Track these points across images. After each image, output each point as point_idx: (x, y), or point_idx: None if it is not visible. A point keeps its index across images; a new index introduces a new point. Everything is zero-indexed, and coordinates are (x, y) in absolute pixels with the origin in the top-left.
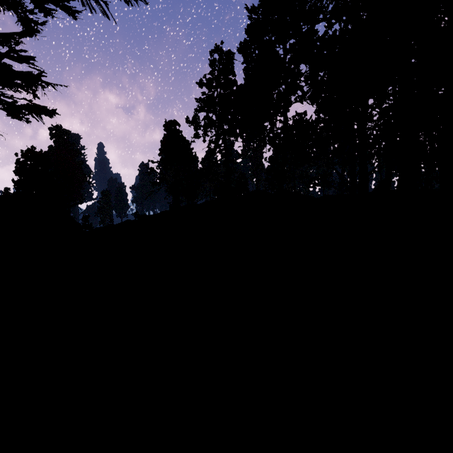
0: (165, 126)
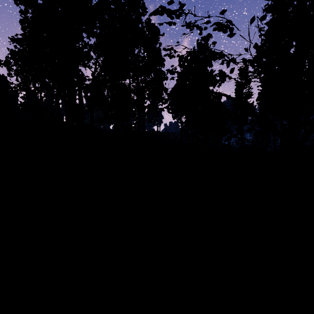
0: None
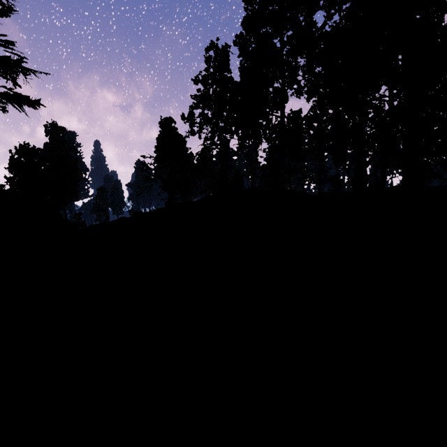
0: (161, 123)
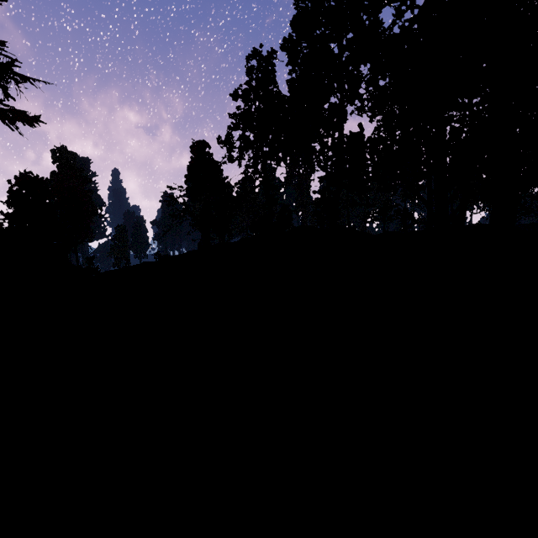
0: (193, 147)
